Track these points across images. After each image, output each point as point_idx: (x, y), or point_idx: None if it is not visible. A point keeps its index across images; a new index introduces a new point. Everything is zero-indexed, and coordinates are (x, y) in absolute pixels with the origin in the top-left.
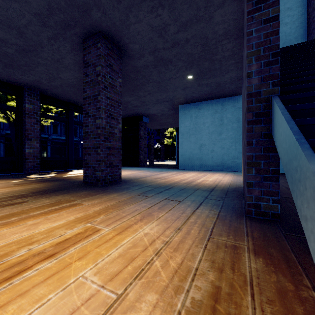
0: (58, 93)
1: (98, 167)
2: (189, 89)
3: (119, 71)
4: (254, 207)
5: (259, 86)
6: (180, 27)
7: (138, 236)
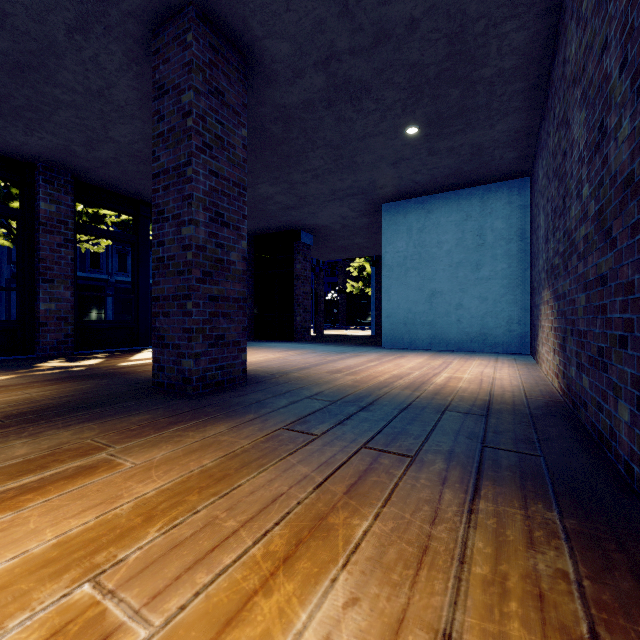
0: (114, 178)
1: (187, 347)
2: (408, 163)
3: (241, 109)
4: None
5: None
6: None
7: None
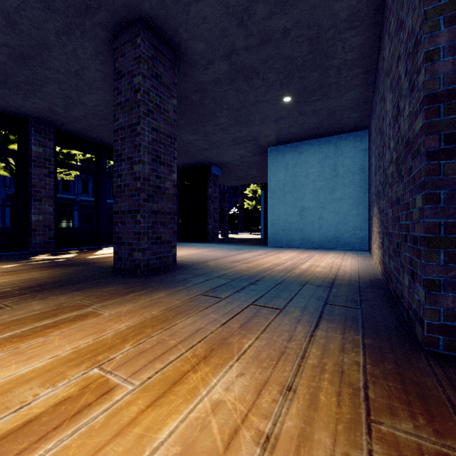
0: (83, 129)
1: (137, 244)
2: (285, 120)
3: (172, 86)
4: (444, 332)
5: (454, 77)
6: (274, 6)
7: (198, 411)
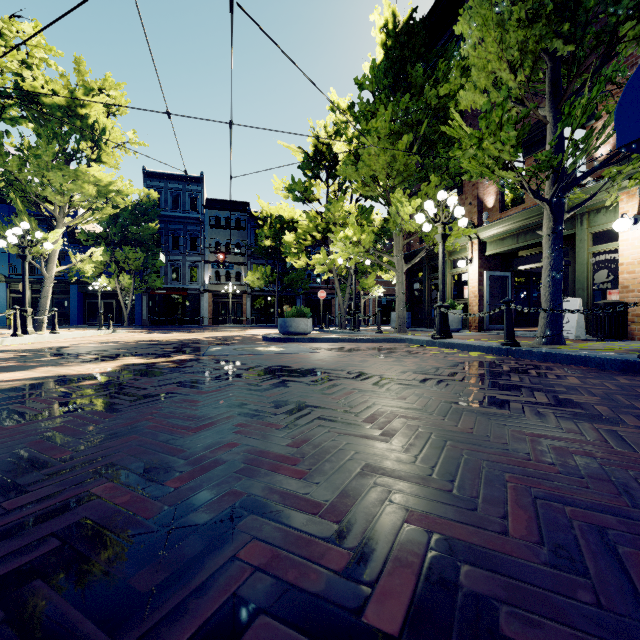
0: None
1: None
2: None
3: None
4: None
5: None
6: None
7: None
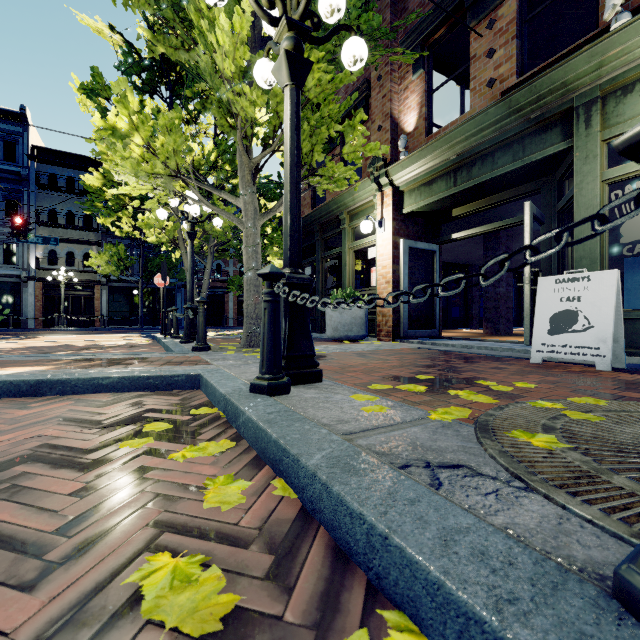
0: None
1: None
2: None
3: None
4: None
5: None
6: None
7: None
